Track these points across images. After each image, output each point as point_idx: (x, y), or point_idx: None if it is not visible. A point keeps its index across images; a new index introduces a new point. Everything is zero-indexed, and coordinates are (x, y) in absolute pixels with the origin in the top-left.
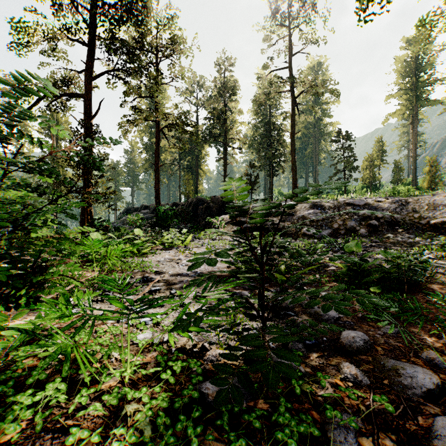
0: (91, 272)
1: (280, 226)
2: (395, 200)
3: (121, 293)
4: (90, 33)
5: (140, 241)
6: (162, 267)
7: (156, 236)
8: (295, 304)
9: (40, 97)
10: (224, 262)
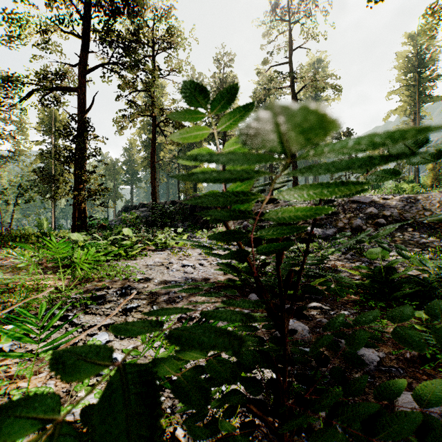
0: (63, 281)
1: None
2: (403, 197)
3: (87, 312)
4: (84, 24)
5: (129, 242)
6: (148, 273)
7: (148, 236)
8: (312, 333)
9: (32, 91)
10: (220, 270)
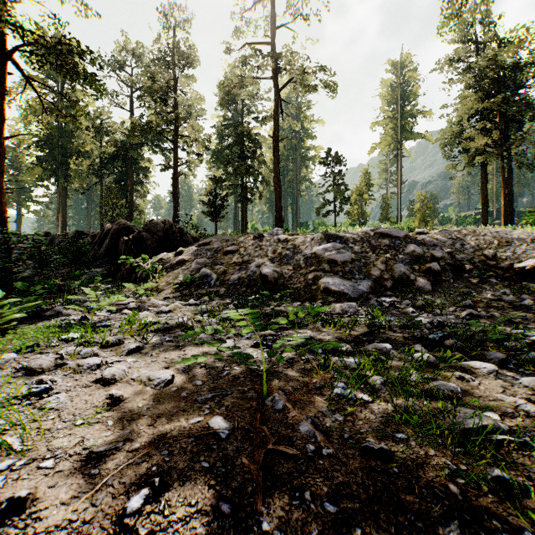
0: None
1: (274, 273)
2: (443, 231)
3: None
4: None
5: None
6: None
7: None
8: None
9: None
10: None
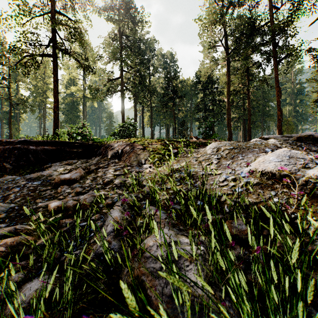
0: None
1: None
2: None
3: None
4: None
5: None
6: None
7: None
8: None
9: None
10: None
